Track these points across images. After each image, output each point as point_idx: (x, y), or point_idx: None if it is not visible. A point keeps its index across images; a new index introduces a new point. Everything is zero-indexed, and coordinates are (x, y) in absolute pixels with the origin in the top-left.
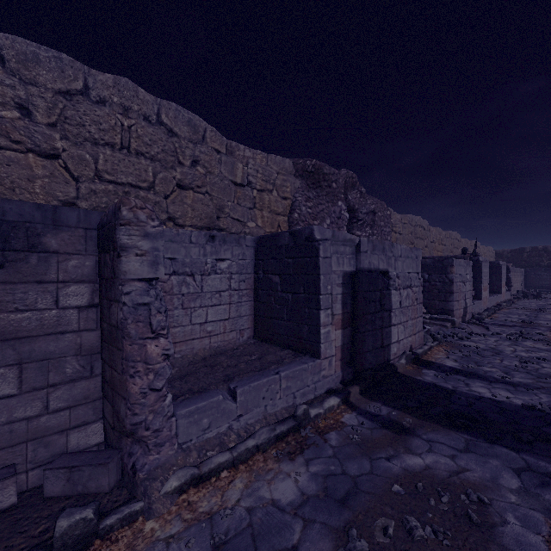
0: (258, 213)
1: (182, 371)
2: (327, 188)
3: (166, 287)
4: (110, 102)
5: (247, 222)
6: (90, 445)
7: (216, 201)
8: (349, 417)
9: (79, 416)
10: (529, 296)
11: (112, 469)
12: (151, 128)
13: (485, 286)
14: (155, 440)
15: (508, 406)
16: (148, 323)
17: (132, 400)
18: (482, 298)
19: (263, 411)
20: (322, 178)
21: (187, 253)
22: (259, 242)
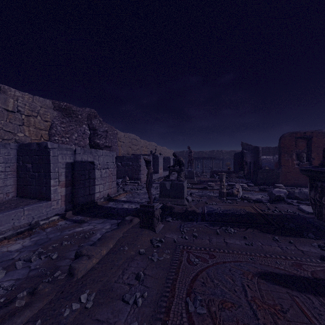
0: (26, 128)
1: None
2: (75, 117)
3: None
4: None
5: (17, 133)
6: None
7: None
8: (61, 222)
9: None
10: None
11: None
12: None
13: (160, 167)
14: None
15: (129, 209)
16: None
17: None
18: (159, 172)
19: (12, 225)
20: (72, 112)
21: None
22: (20, 146)
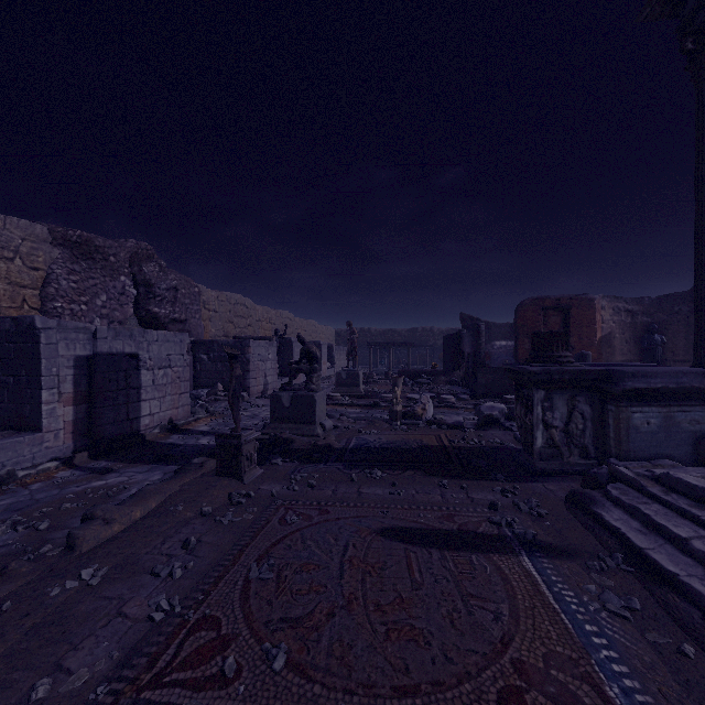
0: None
1: None
2: (103, 261)
3: None
4: None
5: None
6: None
7: None
8: (64, 473)
9: None
10: None
11: None
12: None
13: None
14: None
15: (209, 446)
16: None
17: None
18: None
19: None
20: (94, 250)
21: None
22: None
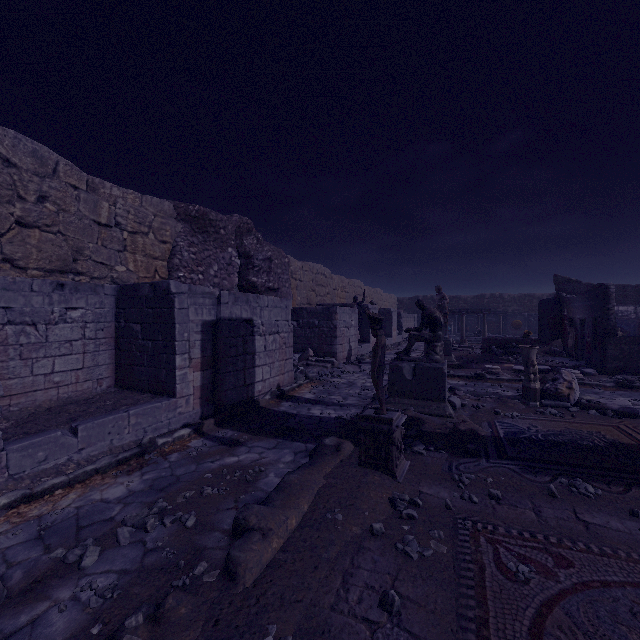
0: (130, 256)
1: (19, 423)
2: (215, 234)
3: None
4: None
5: (115, 266)
6: None
7: (73, 241)
8: (196, 442)
9: None
10: None
11: None
12: None
13: None
14: None
15: (325, 419)
16: None
17: None
18: (371, 341)
19: (109, 445)
20: (208, 224)
21: (27, 302)
22: (121, 291)
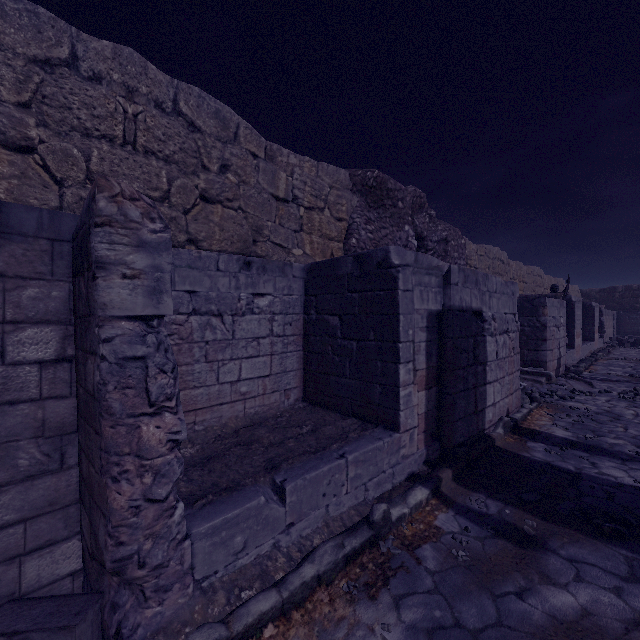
0: (306, 237)
1: (205, 450)
2: (392, 207)
3: (183, 332)
4: (108, 80)
5: (292, 249)
6: (60, 576)
7: (252, 219)
8: (444, 518)
9: (41, 532)
10: (625, 344)
11: (82, 634)
12: (165, 119)
13: (578, 332)
14: (156, 580)
15: None
16: (143, 389)
17: (114, 520)
18: (575, 346)
19: (324, 515)
20: (385, 195)
21: (212, 285)
22: (311, 271)
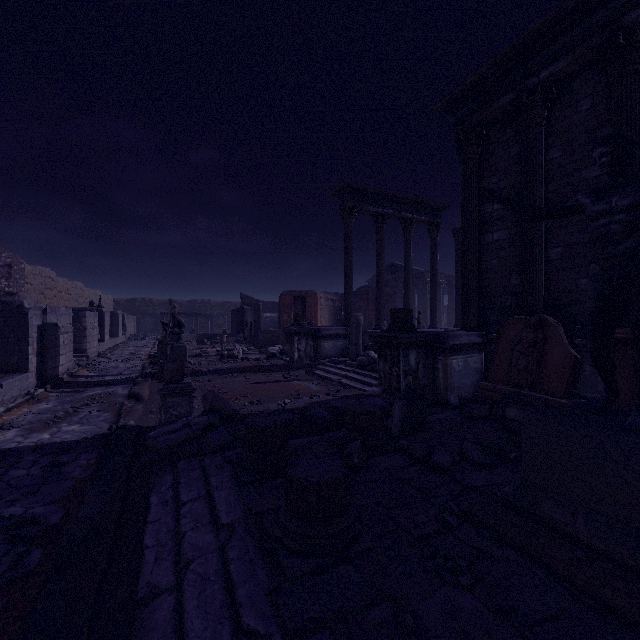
0: None
1: None
2: None
3: None
4: None
5: None
6: None
7: None
8: (52, 394)
9: None
10: (139, 338)
11: None
12: None
13: (107, 331)
14: None
15: (121, 379)
16: None
17: None
18: (105, 340)
19: (11, 395)
20: None
21: None
22: None
